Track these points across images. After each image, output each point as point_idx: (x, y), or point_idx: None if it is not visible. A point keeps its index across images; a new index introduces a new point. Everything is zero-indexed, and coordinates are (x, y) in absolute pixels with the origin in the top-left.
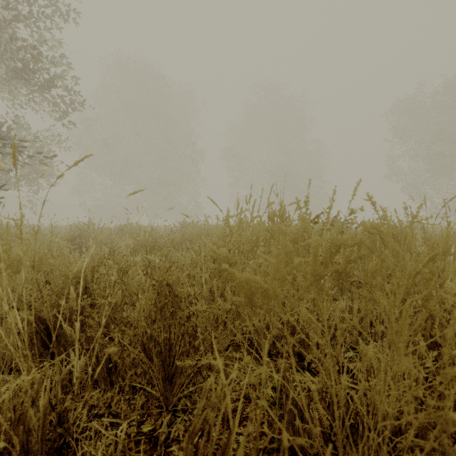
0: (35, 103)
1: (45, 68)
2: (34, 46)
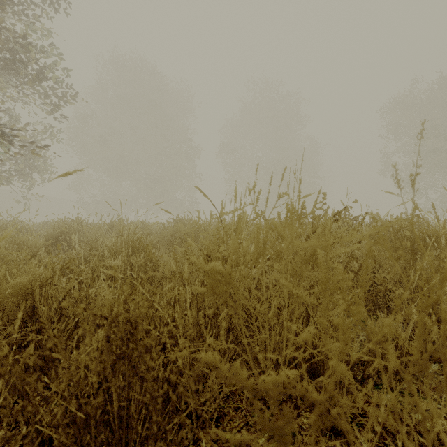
0: (24, 95)
1: (34, 58)
2: (22, 35)
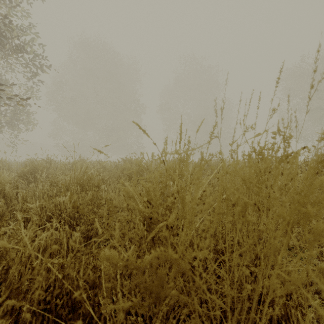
0: (9, 63)
1: (16, 34)
2: (6, 16)
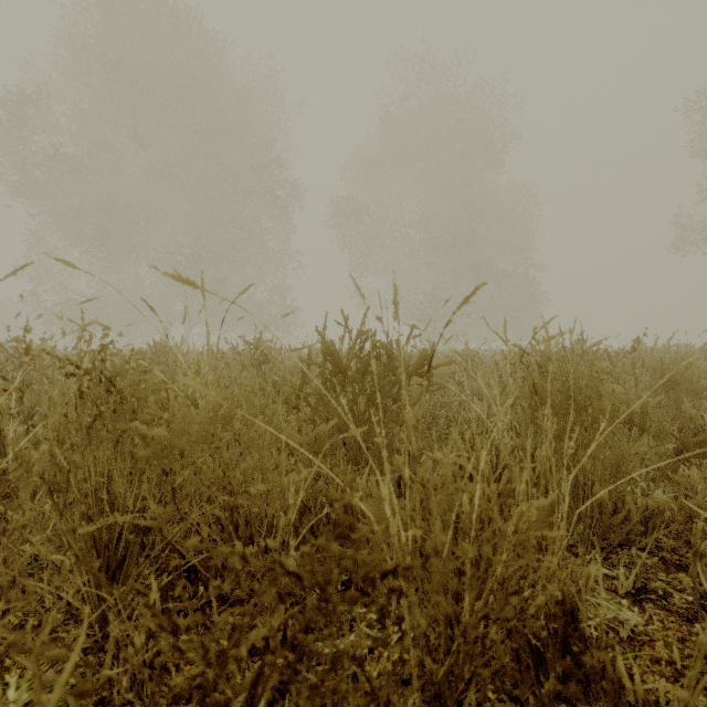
0: None
1: None
2: None
